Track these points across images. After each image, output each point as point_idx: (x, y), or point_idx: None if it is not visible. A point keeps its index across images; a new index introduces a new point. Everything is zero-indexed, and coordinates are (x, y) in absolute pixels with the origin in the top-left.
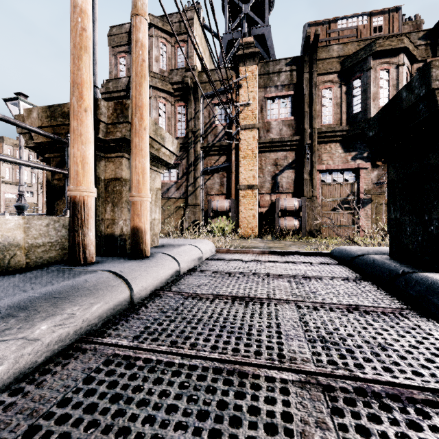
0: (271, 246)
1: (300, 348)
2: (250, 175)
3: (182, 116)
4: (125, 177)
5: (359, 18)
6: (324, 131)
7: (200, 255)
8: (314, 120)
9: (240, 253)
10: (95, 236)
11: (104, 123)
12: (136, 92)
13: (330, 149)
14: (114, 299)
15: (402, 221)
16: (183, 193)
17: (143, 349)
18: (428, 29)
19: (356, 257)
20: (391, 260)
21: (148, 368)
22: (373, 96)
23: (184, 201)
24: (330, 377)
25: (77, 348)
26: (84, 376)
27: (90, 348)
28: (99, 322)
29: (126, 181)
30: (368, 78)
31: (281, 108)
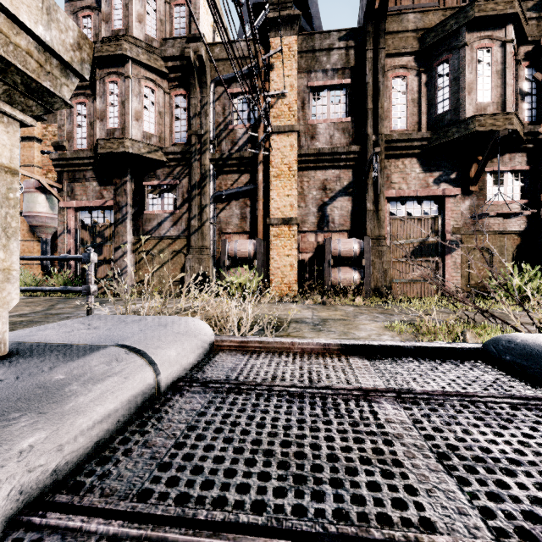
0: (326, 317)
1: None
2: (286, 203)
3: (182, 112)
4: None
5: None
6: (396, 139)
7: (145, 384)
8: (381, 122)
9: (271, 349)
10: None
11: None
12: None
13: (404, 166)
14: None
15: None
16: (183, 231)
17: None
18: None
19: None
20: None
21: None
22: (468, 87)
23: (184, 242)
24: None
25: None
26: None
27: None
28: None
29: None
30: (462, 60)
31: (332, 105)
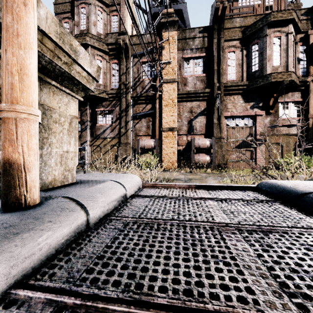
0: (191, 178)
1: None
2: (171, 119)
3: (116, 72)
4: None
5: None
6: (229, 85)
7: (123, 193)
8: (222, 76)
9: (166, 187)
10: None
11: None
12: None
13: (234, 99)
14: None
15: None
16: (116, 134)
17: None
18: (308, 8)
19: (302, 195)
20: None
21: None
22: (268, 57)
23: (117, 140)
24: None
25: None
26: None
27: None
28: None
29: None
30: (264, 43)
31: (195, 67)
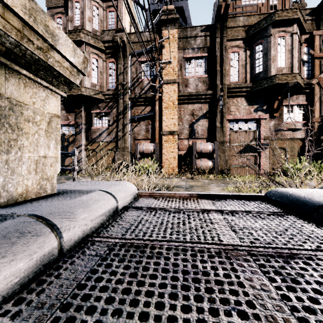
0: (193, 185)
1: None
2: (171, 122)
3: (113, 71)
4: None
5: None
6: (233, 87)
7: (113, 205)
8: (224, 77)
9: (165, 196)
10: None
11: None
12: None
13: (237, 102)
14: None
15: None
16: (113, 138)
17: None
18: (313, 8)
19: (321, 207)
20: None
21: None
22: (272, 58)
23: (114, 144)
24: None
25: None
26: None
27: None
28: None
29: None
30: (269, 43)
31: (197, 67)
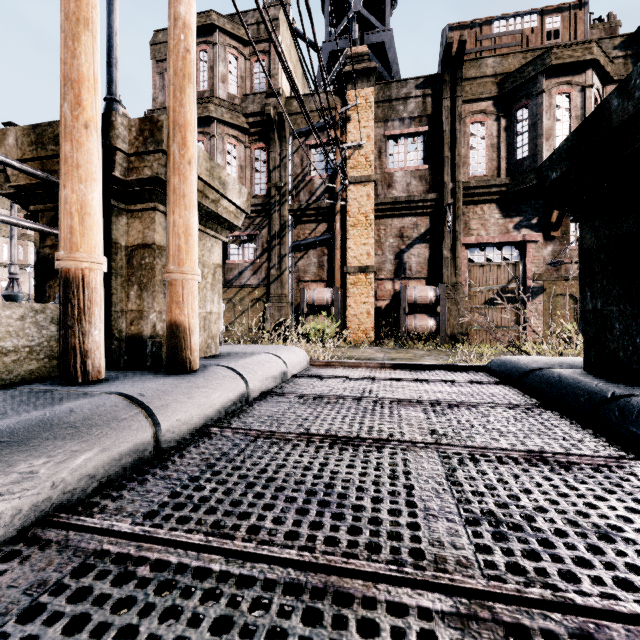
0: (395, 357)
1: (451, 537)
2: (363, 251)
3: (262, 165)
4: (160, 243)
5: (525, 19)
6: (474, 186)
7: (283, 370)
8: (458, 169)
9: (347, 367)
10: (110, 339)
11: (123, 154)
12: (175, 101)
13: (483, 212)
14: (121, 443)
15: (606, 314)
16: (263, 279)
17: (156, 540)
18: (628, 34)
19: (529, 372)
20: (588, 377)
21: (158, 582)
22: (546, 133)
23: (264, 291)
24: (517, 603)
25: (33, 539)
26: (24, 602)
27: (58, 537)
28: (88, 484)
29: (162, 249)
30: (539, 106)
31: (409, 152)
